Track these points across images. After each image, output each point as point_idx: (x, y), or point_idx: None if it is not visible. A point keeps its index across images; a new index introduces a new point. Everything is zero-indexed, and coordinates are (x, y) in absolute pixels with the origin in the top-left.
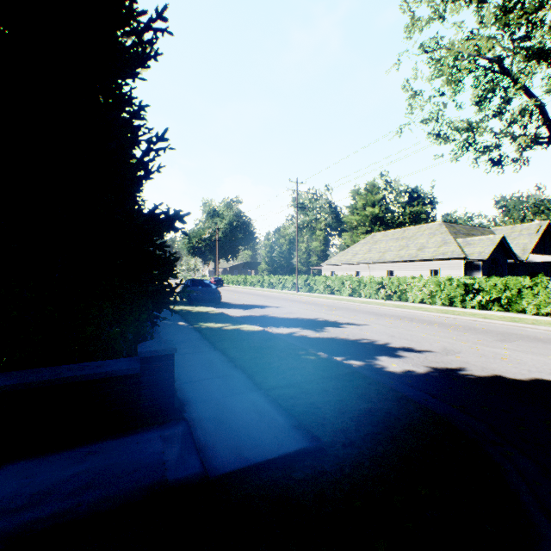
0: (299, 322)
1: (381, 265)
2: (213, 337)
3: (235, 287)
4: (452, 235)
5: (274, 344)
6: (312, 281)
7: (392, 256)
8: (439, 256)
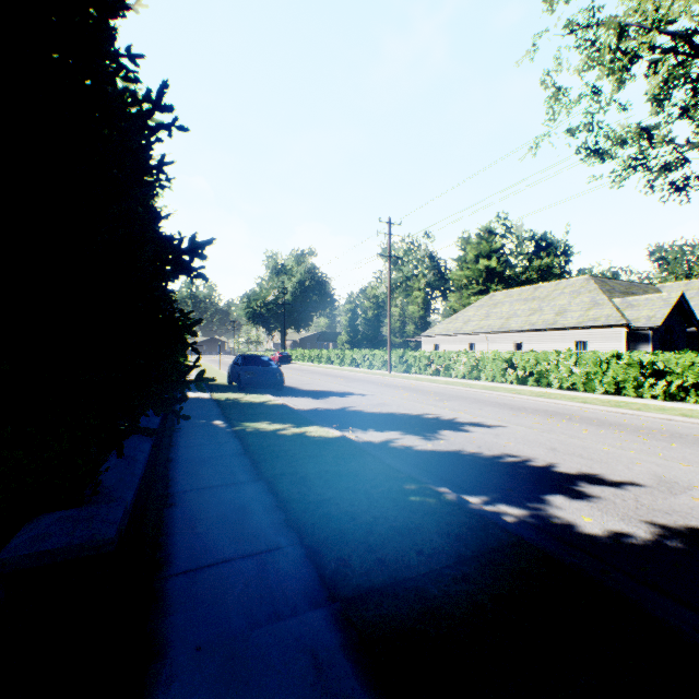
0: (397, 421)
1: (504, 336)
2: (261, 450)
3: (306, 364)
4: (605, 294)
5: (360, 468)
6: (410, 358)
7: (519, 324)
8: (588, 323)
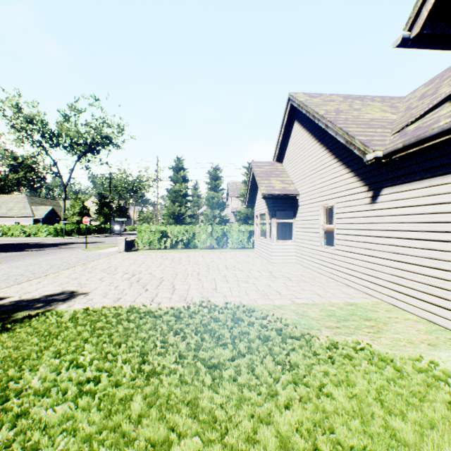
0: None
1: None
2: None
3: None
4: (31, 204)
5: None
6: None
7: None
8: (21, 215)
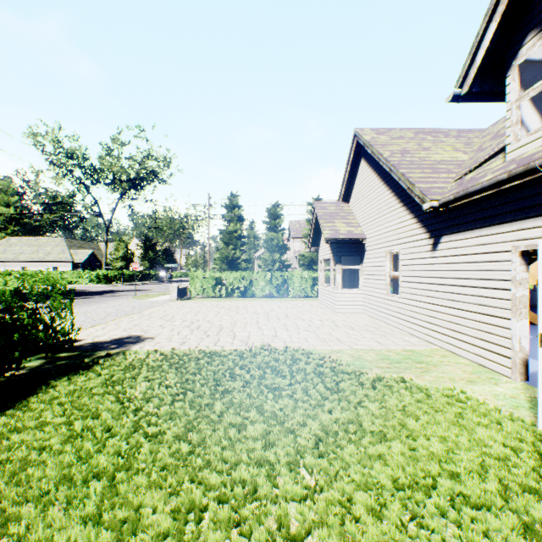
0: None
1: (17, 263)
2: None
3: None
4: (69, 247)
5: None
6: None
7: (26, 258)
8: (59, 260)
